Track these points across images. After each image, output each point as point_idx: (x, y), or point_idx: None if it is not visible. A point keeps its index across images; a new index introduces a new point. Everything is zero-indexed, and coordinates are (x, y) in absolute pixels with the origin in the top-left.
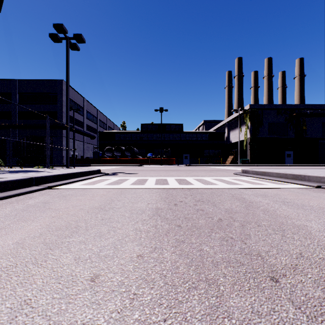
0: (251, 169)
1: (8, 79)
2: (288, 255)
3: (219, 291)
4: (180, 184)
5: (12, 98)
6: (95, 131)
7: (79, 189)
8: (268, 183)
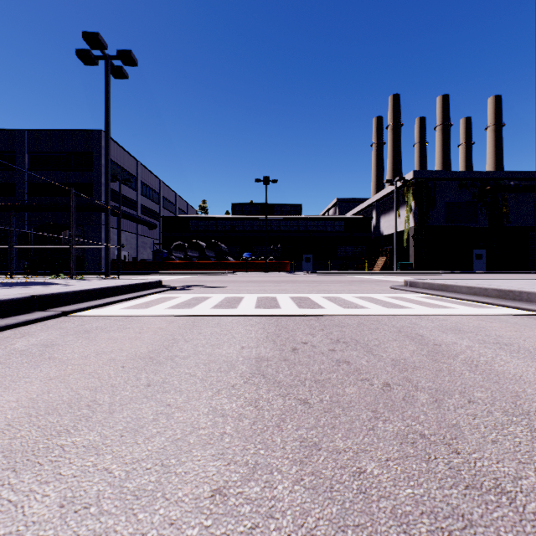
0: (422, 280)
1: (11, 130)
2: None
3: None
4: (299, 307)
5: (18, 161)
6: (157, 216)
7: (118, 317)
8: (456, 305)
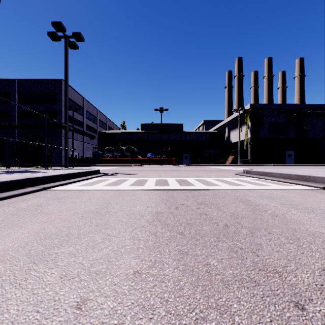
0: (253, 170)
1: (8, 79)
2: (310, 271)
3: (234, 323)
4: (180, 185)
5: (12, 98)
6: (95, 131)
7: (76, 191)
8: (272, 184)
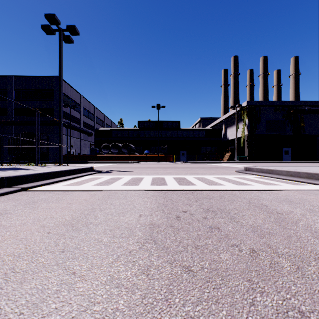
0: (255, 167)
1: (4, 76)
2: None
3: None
4: (179, 184)
5: (9, 95)
6: (92, 128)
7: (59, 192)
8: (281, 183)
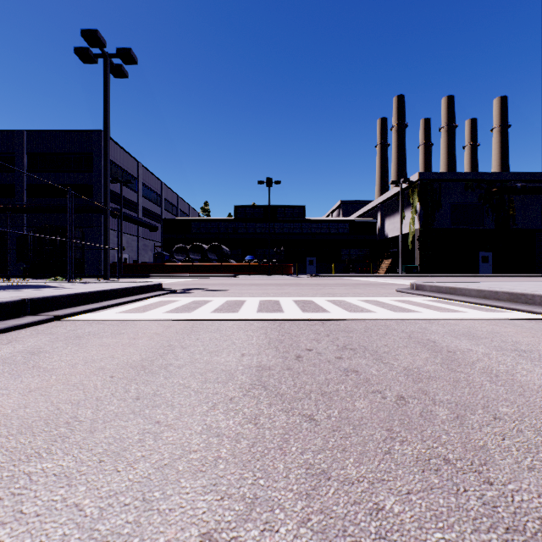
0: (429, 283)
1: (10, 131)
2: None
3: None
4: (303, 311)
5: (17, 162)
6: (158, 219)
7: (113, 322)
8: (466, 309)
